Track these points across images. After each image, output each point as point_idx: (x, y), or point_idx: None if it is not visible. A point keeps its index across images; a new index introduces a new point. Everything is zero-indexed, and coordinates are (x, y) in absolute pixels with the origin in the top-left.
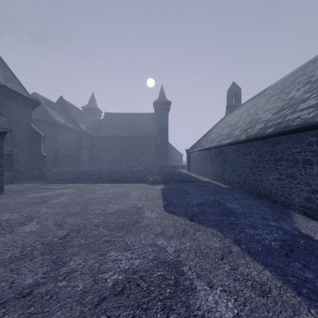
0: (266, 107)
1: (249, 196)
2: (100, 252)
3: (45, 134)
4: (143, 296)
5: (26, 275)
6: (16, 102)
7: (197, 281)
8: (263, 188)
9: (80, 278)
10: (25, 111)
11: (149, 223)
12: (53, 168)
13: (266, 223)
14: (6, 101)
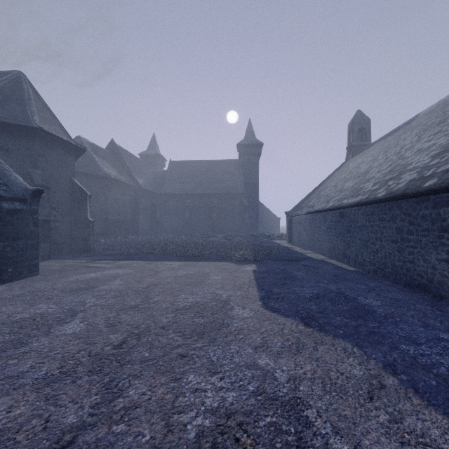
0: (418, 146)
1: (393, 286)
2: (172, 374)
3: (92, 192)
4: None
5: (66, 408)
6: (55, 150)
7: (334, 441)
8: (417, 274)
9: (145, 421)
10: (66, 161)
11: (242, 328)
12: (102, 237)
13: (432, 335)
14: (43, 149)
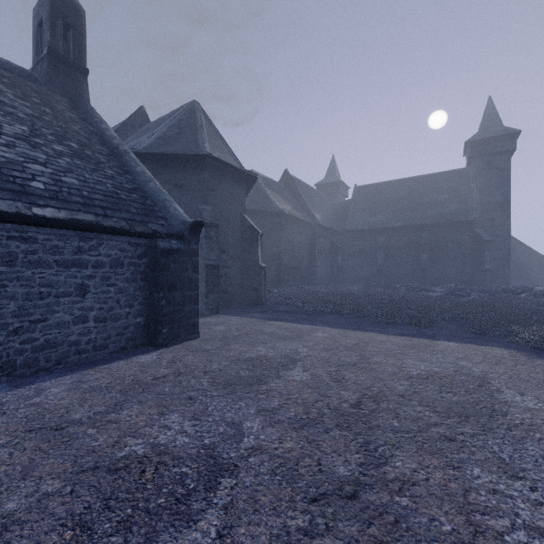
0: None
1: None
2: None
3: (264, 233)
4: None
5: None
6: (225, 181)
7: None
8: None
9: None
10: (236, 194)
11: None
12: (275, 287)
13: None
14: (213, 181)
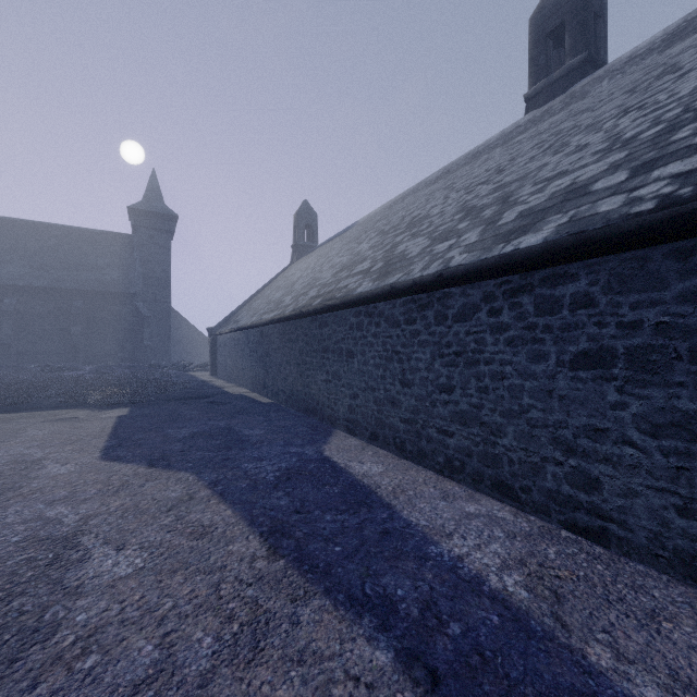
0: (334, 261)
1: (295, 414)
2: None
3: None
4: None
5: None
6: None
7: (98, 549)
8: (311, 398)
9: None
10: None
11: (44, 486)
12: None
13: (283, 451)
14: None
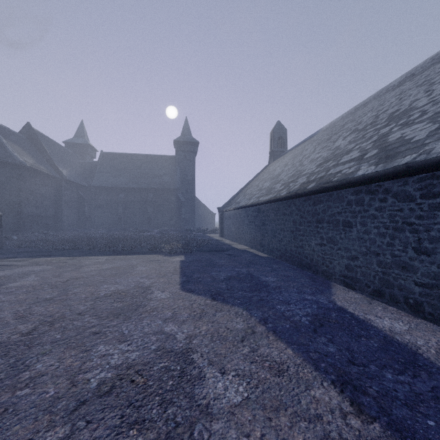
0: (312, 157)
1: (290, 266)
2: (83, 347)
3: None
4: (138, 393)
5: None
6: None
7: (207, 369)
8: (304, 256)
9: (51, 383)
10: None
11: (157, 306)
12: (15, 234)
13: (301, 297)
14: None
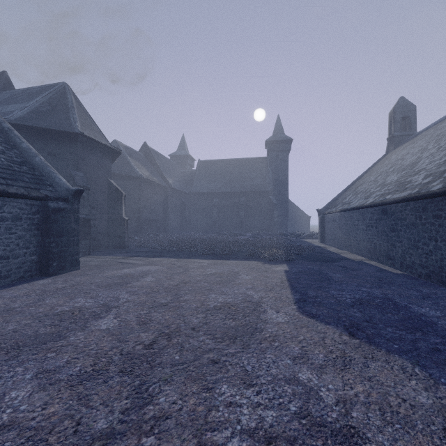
0: None
1: None
2: (204, 382)
3: (126, 193)
4: None
5: (97, 411)
6: (94, 153)
7: None
8: None
9: (176, 435)
10: (104, 164)
11: (277, 334)
12: (136, 235)
13: None
14: (84, 153)
